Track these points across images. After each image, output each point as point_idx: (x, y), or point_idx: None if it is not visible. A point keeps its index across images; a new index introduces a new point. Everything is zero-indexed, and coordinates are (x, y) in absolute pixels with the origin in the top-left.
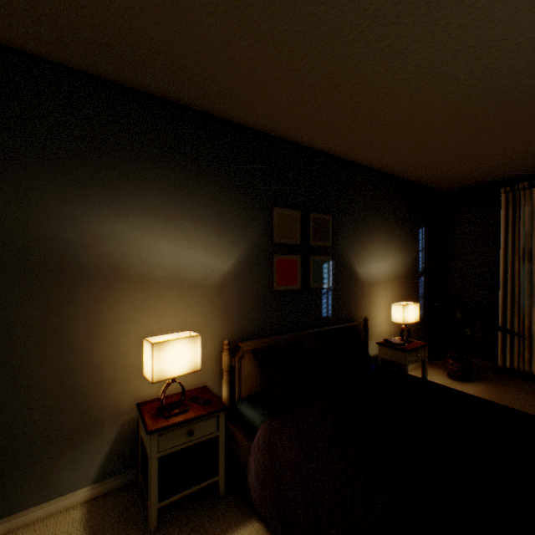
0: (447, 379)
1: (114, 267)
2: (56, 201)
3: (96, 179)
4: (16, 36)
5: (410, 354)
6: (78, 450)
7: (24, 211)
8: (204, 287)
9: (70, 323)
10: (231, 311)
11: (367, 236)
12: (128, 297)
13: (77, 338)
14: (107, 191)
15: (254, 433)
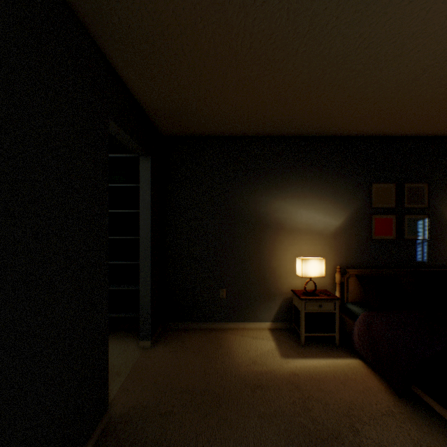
0: None
1: (280, 224)
2: (258, 195)
3: (272, 183)
4: (248, 133)
5: None
6: (266, 305)
7: (248, 201)
8: (324, 235)
9: (263, 248)
10: (341, 250)
11: None
12: (285, 238)
13: (265, 255)
14: (277, 188)
15: (356, 319)
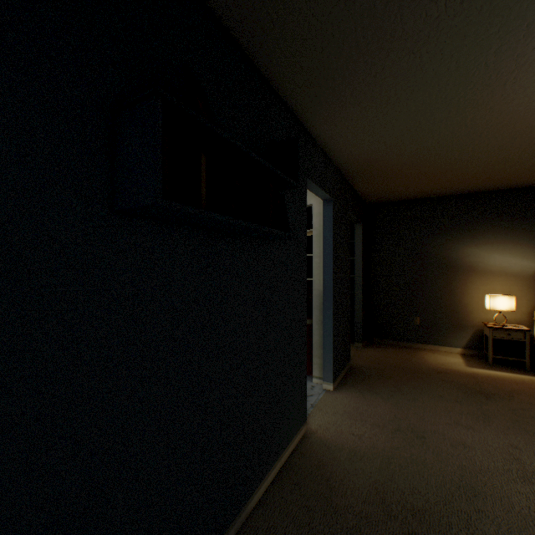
0: None
1: (471, 267)
2: (449, 244)
3: (463, 233)
4: (438, 195)
5: None
6: (456, 334)
7: (439, 248)
8: (520, 277)
9: (454, 286)
10: None
11: None
12: (477, 279)
13: (456, 293)
14: (468, 237)
15: None
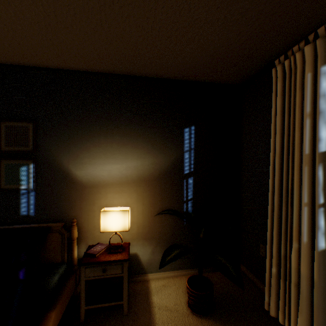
0: (183, 303)
1: None
2: None
3: None
4: None
5: (89, 268)
6: None
7: None
8: None
9: None
10: None
11: (90, 139)
12: None
13: None
14: None
15: None
